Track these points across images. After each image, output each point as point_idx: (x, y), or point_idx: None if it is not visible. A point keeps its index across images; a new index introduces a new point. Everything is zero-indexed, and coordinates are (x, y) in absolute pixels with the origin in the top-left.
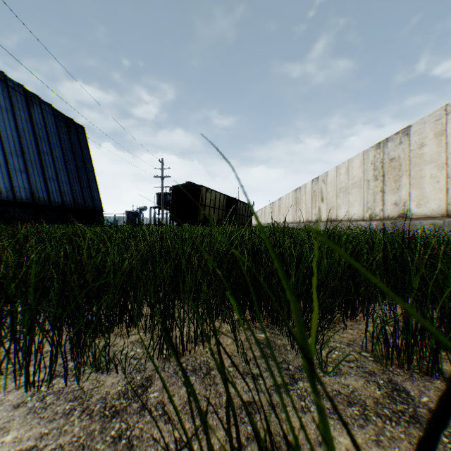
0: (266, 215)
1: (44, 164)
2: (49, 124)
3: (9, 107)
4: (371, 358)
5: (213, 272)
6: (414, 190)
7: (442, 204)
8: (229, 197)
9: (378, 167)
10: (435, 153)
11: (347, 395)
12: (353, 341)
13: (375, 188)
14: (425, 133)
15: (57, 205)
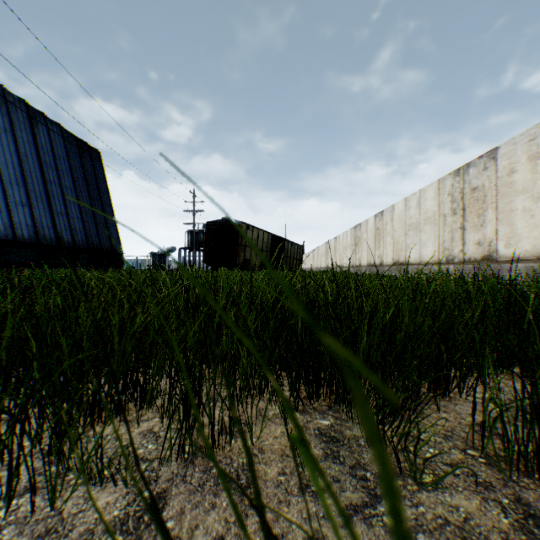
0: (318, 258)
1: (50, 196)
2: (57, 147)
3: (8, 127)
4: (481, 459)
5: (255, 332)
6: (502, 227)
7: (538, 243)
8: (274, 236)
9: (457, 198)
10: (528, 180)
11: (459, 526)
12: (451, 431)
13: (454, 224)
14: (517, 156)
15: (67, 245)
